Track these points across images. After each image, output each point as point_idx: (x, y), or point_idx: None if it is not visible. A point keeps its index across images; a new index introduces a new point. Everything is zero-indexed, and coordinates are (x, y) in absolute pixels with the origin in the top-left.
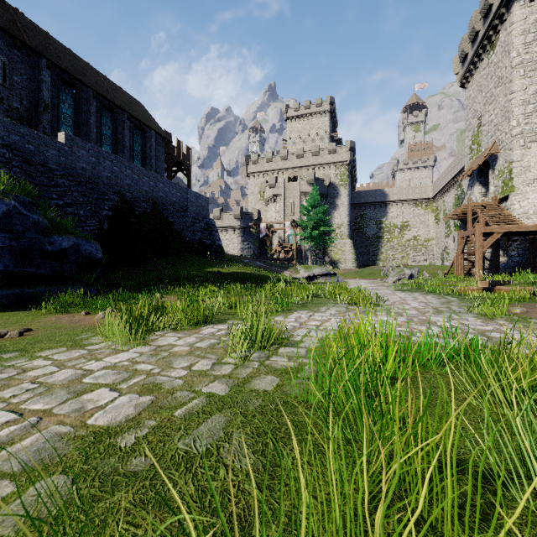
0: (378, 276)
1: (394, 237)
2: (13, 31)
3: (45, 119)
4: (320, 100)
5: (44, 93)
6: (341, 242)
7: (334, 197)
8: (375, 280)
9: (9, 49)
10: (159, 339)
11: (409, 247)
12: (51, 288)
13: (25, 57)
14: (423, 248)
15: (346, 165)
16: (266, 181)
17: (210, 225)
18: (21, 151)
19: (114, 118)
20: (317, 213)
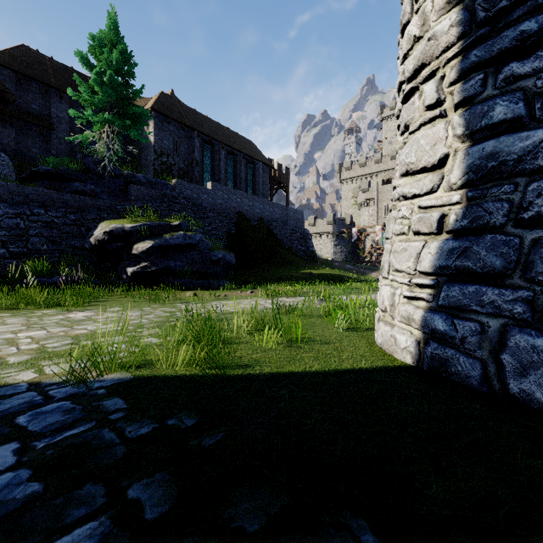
0: None
1: None
2: (180, 119)
3: (196, 171)
4: None
5: (195, 154)
6: None
7: None
8: None
9: (178, 131)
10: (279, 299)
11: None
12: (215, 281)
13: (186, 133)
14: None
15: None
16: (359, 186)
17: (304, 234)
18: (191, 199)
19: (234, 159)
20: None
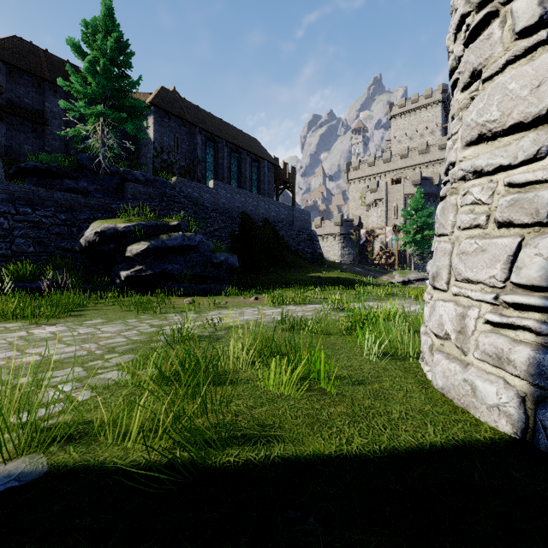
0: None
1: None
2: (182, 115)
3: (198, 169)
4: (430, 90)
5: (197, 152)
6: None
7: None
8: None
9: (180, 128)
10: (287, 307)
11: None
12: (217, 285)
13: (187, 130)
14: None
15: None
16: (367, 186)
17: (311, 236)
18: (192, 198)
19: (238, 158)
20: (420, 217)
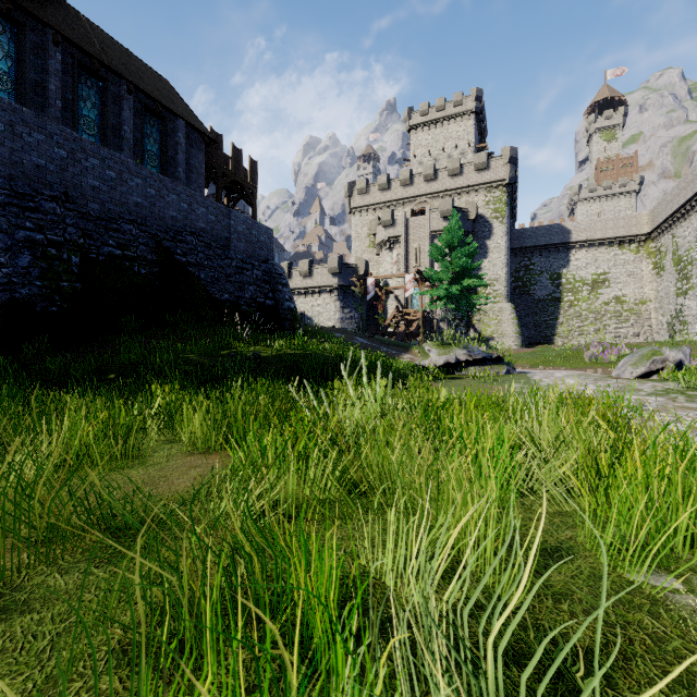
0: (579, 362)
1: (582, 298)
2: None
3: None
4: (461, 95)
5: None
6: (494, 308)
7: (483, 237)
8: (581, 371)
9: None
10: None
11: (608, 313)
12: None
13: None
14: (632, 316)
15: (503, 187)
16: (378, 218)
17: (273, 274)
18: None
19: (104, 90)
20: (459, 257)
